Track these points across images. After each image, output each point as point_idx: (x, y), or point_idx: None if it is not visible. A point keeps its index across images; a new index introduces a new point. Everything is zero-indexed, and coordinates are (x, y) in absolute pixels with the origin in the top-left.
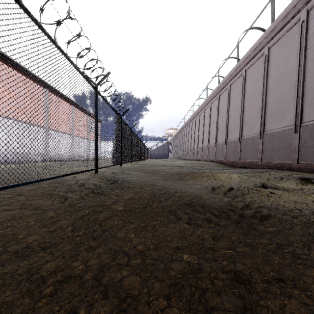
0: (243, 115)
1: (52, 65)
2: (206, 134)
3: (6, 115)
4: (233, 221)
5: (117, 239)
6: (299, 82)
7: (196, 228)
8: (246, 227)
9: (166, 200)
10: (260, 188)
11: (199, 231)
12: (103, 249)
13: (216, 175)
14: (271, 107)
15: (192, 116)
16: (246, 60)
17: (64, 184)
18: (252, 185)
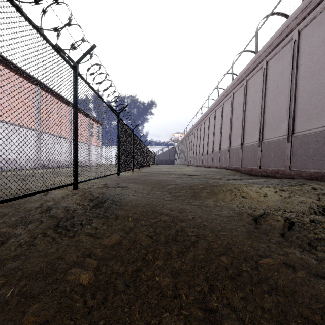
0: (264, 114)
1: None
2: (217, 137)
3: None
4: None
5: None
6: None
7: None
8: None
9: (180, 256)
10: None
11: None
12: None
13: (242, 190)
14: (303, 102)
15: (201, 118)
16: (268, 49)
17: (20, 208)
18: (308, 210)
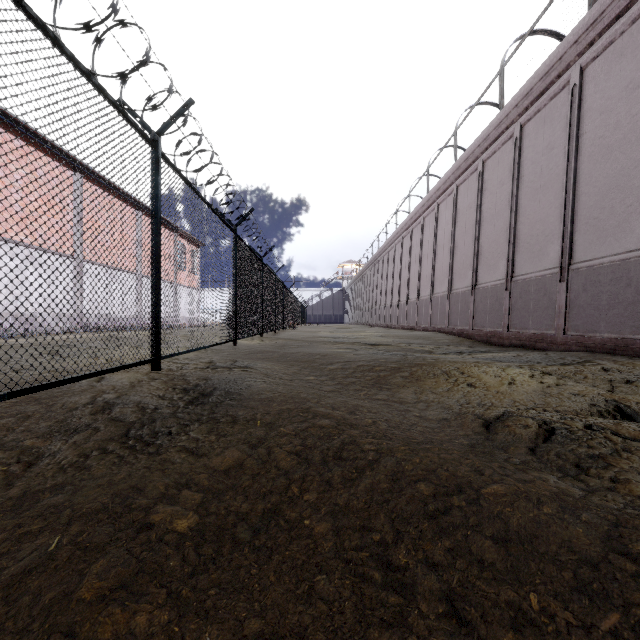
0: (516, 227)
1: None
2: (426, 271)
3: None
4: None
5: None
6: None
7: None
8: None
9: (347, 484)
10: (636, 429)
11: None
12: None
13: (470, 372)
14: (589, 205)
15: (395, 234)
16: (524, 101)
17: (54, 405)
18: (587, 408)
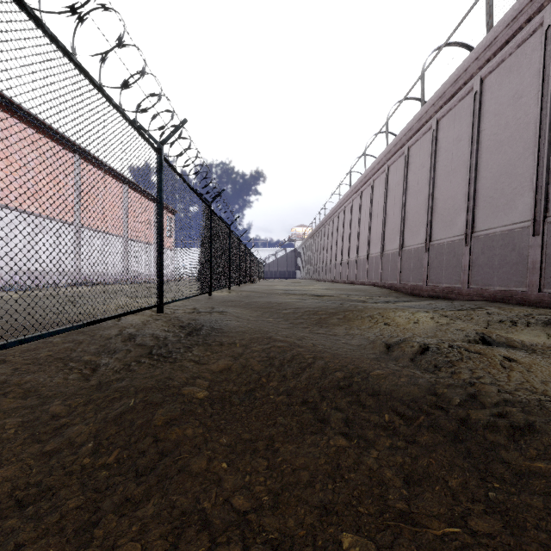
0: (433, 201)
1: (61, 98)
2: (364, 236)
3: (2, 202)
4: (446, 436)
5: (188, 476)
6: (542, 141)
7: (365, 450)
8: (478, 454)
9: (295, 375)
10: (482, 347)
11: (372, 459)
12: (155, 508)
13: (388, 315)
14: (487, 187)
15: (339, 204)
16: (439, 101)
17: (95, 335)
18: (461, 337)
